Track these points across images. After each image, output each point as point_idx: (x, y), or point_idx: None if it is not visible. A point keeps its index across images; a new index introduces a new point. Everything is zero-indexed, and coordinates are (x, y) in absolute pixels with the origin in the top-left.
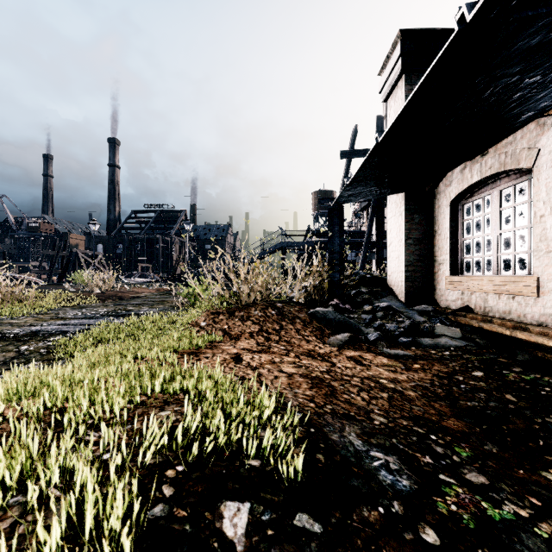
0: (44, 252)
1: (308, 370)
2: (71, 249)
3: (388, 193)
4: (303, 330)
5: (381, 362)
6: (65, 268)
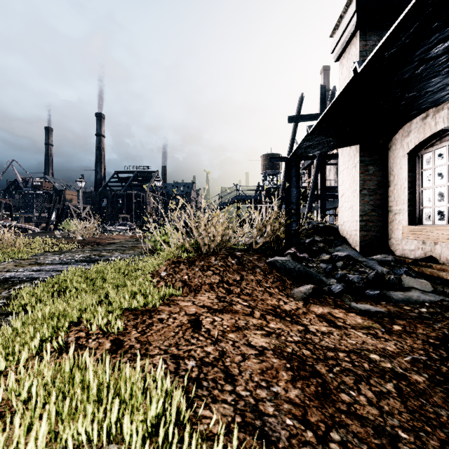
0: (43, 205)
1: (280, 341)
2: (64, 203)
3: (344, 145)
4: (264, 281)
5: (356, 322)
6: (59, 218)
